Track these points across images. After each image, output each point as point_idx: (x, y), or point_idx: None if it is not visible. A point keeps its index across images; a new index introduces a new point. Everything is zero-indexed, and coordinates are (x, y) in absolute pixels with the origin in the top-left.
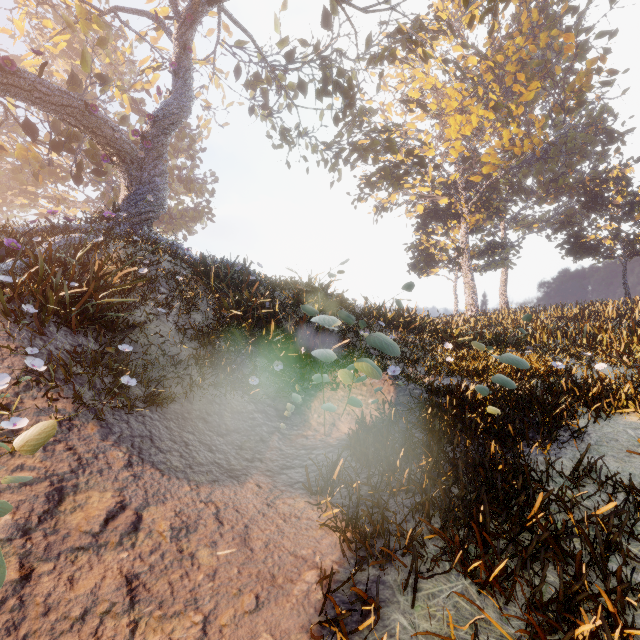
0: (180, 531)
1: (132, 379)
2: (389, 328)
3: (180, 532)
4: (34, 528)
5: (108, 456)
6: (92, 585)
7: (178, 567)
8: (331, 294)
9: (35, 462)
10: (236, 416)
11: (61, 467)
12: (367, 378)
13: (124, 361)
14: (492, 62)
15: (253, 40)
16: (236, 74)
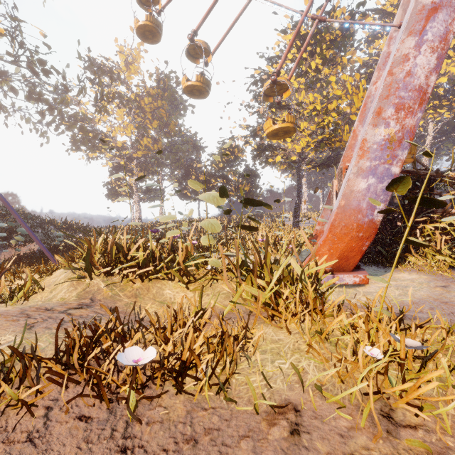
0: None
1: None
2: (58, 229)
3: None
4: None
5: None
6: None
7: None
8: (22, 214)
9: None
10: None
11: None
12: (29, 245)
13: None
14: (137, 106)
15: None
16: None
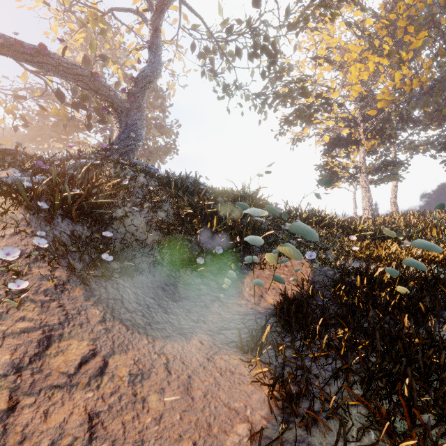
0: (136, 377)
1: (110, 256)
2: None
3: (136, 378)
4: (25, 367)
5: (88, 313)
6: (61, 419)
7: (131, 409)
8: (259, 198)
9: (34, 315)
10: (187, 287)
11: (52, 320)
12: (288, 261)
13: (106, 243)
14: (386, 20)
15: (203, 21)
16: (192, 48)
